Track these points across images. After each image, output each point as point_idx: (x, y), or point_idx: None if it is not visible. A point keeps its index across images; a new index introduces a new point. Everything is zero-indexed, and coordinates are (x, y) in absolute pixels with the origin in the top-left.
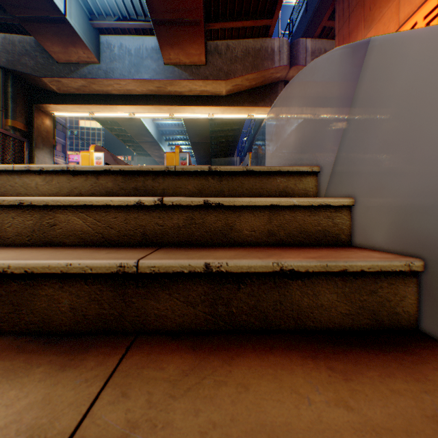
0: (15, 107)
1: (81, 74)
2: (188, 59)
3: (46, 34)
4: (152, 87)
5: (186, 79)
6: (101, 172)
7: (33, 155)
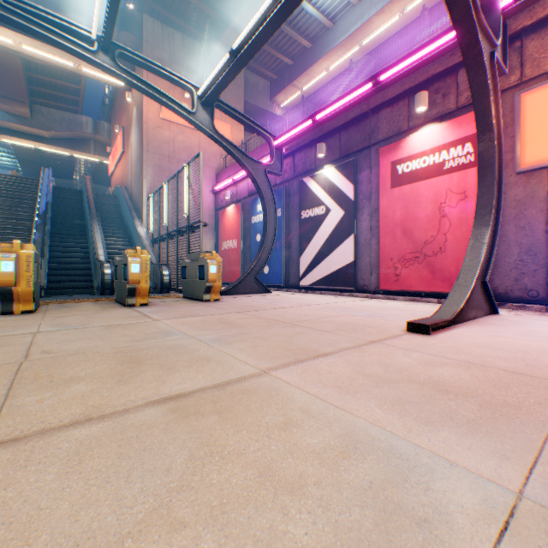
0: None
1: None
2: (18, 112)
3: None
4: None
5: (16, 123)
6: (10, 175)
7: None
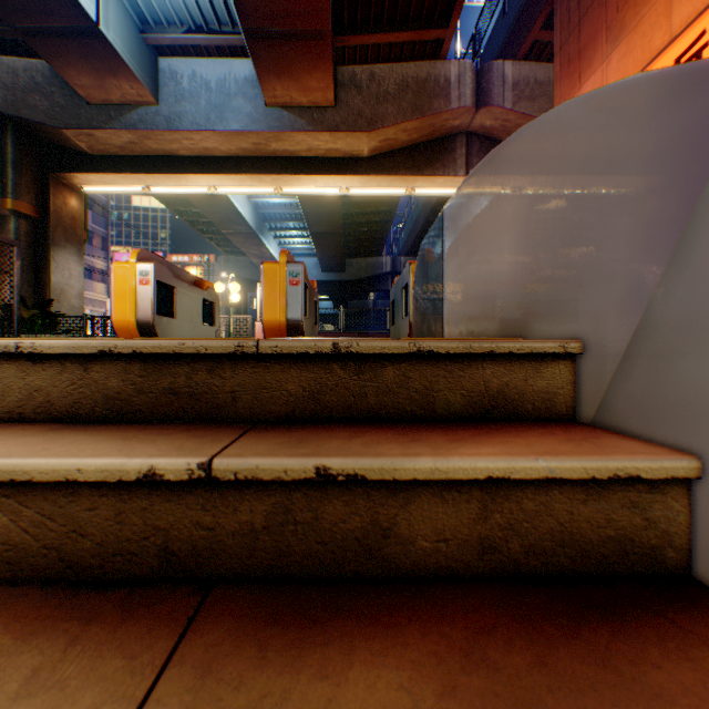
0: (18, 179)
1: (128, 122)
2: (306, 96)
3: (68, 56)
4: (245, 144)
5: (302, 129)
6: (95, 354)
7: (49, 258)
